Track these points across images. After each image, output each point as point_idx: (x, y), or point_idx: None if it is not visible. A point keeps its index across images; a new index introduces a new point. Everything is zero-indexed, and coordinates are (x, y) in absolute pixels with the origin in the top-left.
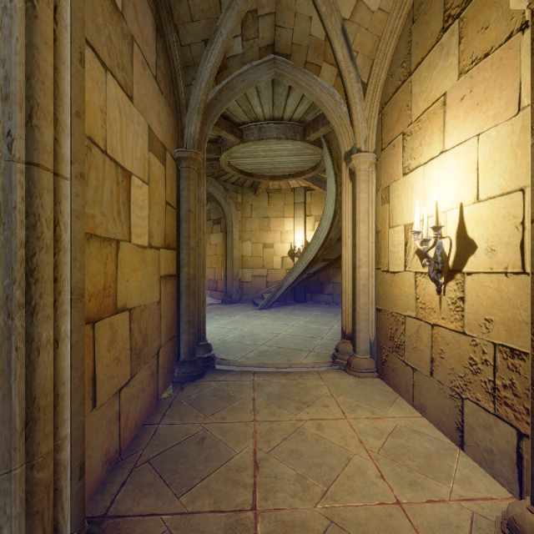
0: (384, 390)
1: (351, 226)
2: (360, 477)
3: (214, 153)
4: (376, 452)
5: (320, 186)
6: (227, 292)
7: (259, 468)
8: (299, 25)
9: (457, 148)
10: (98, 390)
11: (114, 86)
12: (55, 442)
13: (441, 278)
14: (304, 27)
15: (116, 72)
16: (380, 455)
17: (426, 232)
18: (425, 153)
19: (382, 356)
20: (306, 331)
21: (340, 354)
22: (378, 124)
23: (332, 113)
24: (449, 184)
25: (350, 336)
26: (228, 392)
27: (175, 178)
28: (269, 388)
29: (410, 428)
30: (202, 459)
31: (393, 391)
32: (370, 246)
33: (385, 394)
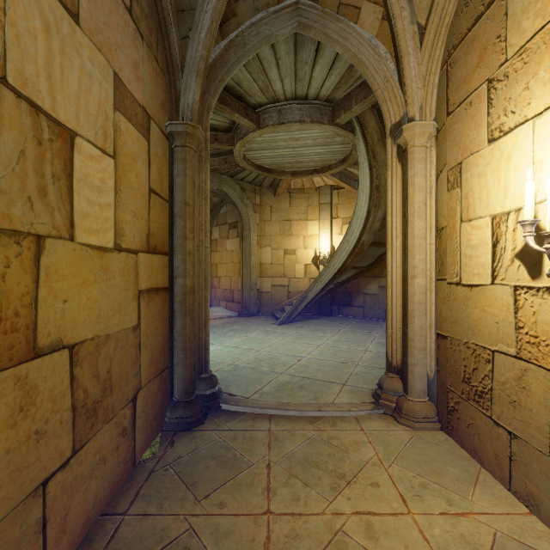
0: (455, 454)
1: (400, 223)
2: None
3: (226, 143)
4: None
5: (349, 183)
6: (244, 303)
7: None
8: None
9: None
10: None
11: None
12: None
13: None
14: None
15: None
16: None
17: None
18: (537, 98)
19: (449, 402)
20: (336, 354)
21: (386, 393)
22: (440, 81)
23: (374, 74)
24: None
25: (398, 369)
26: (233, 451)
27: (167, 161)
28: (290, 445)
29: (521, 541)
30: None
31: (470, 457)
32: (428, 249)
33: (458, 462)
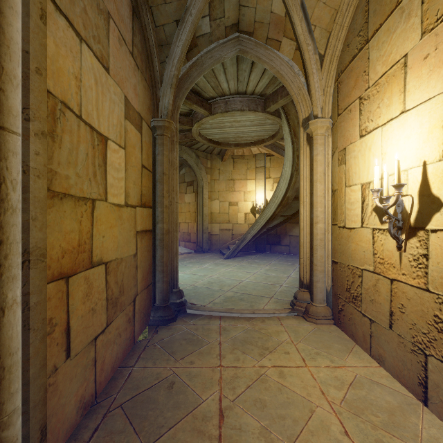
0: (341, 337)
1: (309, 186)
2: (324, 433)
3: (186, 124)
4: (338, 405)
5: (278, 152)
6: (198, 243)
7: (224, 418)
8: (262, 3)
9: (420, 106)
10: (72, 340)
11: (90, 56)
12: (0, 419)
13: (402, 235)
14: (265, 5)
15: (91, 43)
16: (342, 409)
17: (387, 190)
18: (383, 114)
19: (338, 305)
20: (267, 279)
21: (299, 301)
22: (334, 92)
23: (291, 84)
24: (410, 143)
25: (307, 286)
26: (197, 336)
27: (151, 145)
28: (233, 333)
29: (370, 379)
30: (170, 405)
31: (349, 339)
32: (327, 204)
33: (342, 341)
